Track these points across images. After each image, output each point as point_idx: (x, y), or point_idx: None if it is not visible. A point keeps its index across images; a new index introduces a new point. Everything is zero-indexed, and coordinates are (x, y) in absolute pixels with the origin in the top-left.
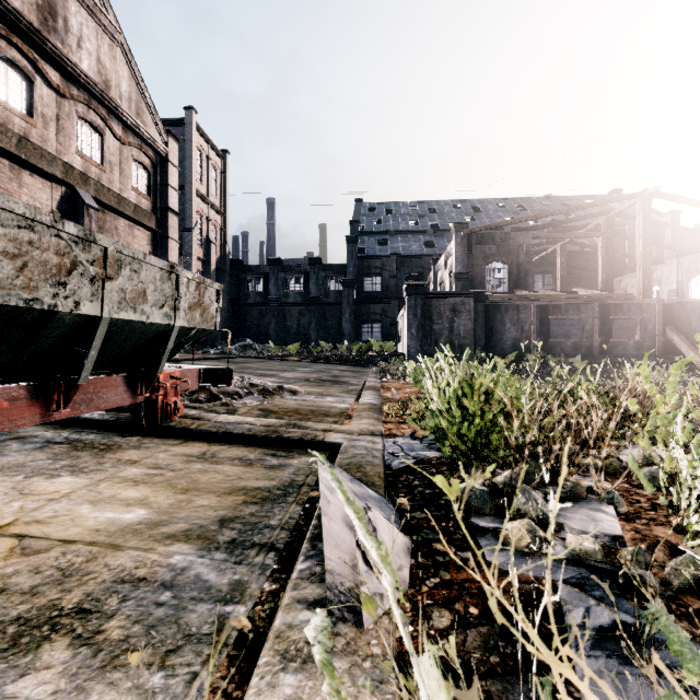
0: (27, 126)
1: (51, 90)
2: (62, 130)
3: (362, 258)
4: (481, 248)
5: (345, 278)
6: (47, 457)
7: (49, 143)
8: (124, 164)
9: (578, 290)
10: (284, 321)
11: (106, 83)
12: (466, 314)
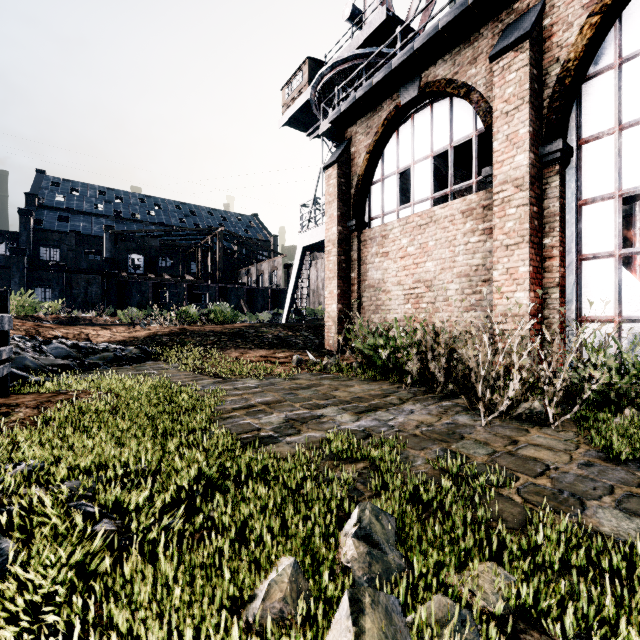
0: None
1: None
2: None
3: (38, 230)
4: (125, 244)
5: (14, 247)
6: None
7: None
8: None
9: (186, 276)
10: None
11: None
12: (97, 285)
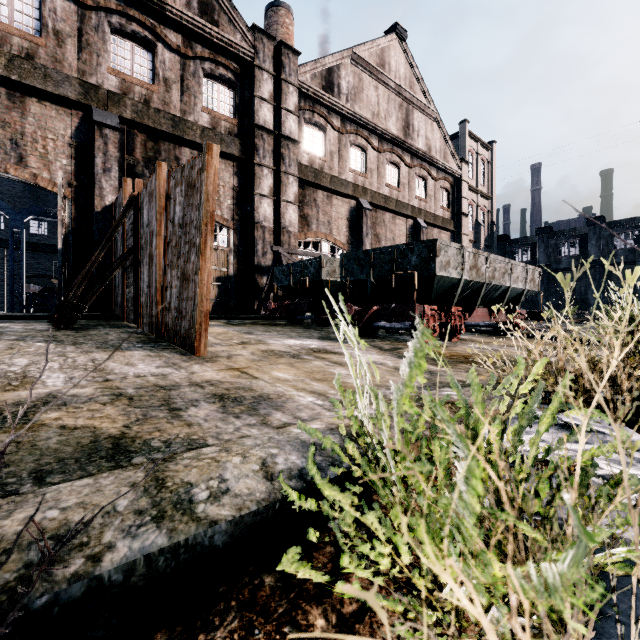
0: (397, 193)
1: (406, 168)
2: (410, 188)
3: None
4: None
5: (639, 234)
6: (482, 336)
7: (405, 198)
8: (436, 193)
9: None
10: (555, 287)
11: (429, 149)
12: None
